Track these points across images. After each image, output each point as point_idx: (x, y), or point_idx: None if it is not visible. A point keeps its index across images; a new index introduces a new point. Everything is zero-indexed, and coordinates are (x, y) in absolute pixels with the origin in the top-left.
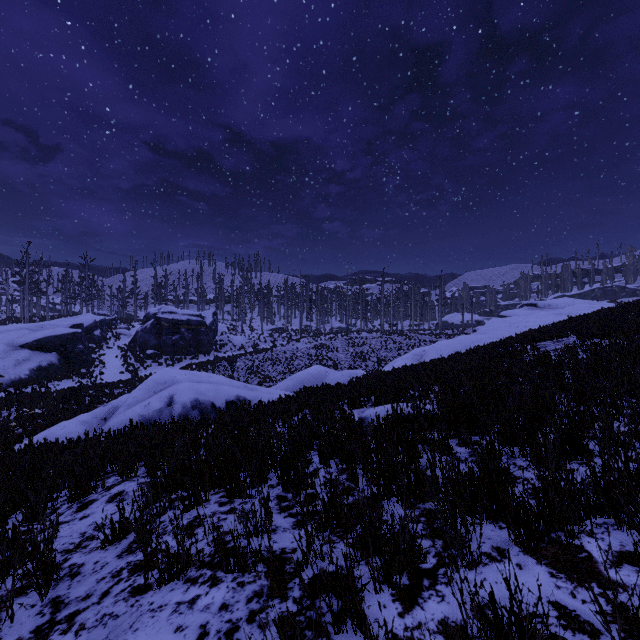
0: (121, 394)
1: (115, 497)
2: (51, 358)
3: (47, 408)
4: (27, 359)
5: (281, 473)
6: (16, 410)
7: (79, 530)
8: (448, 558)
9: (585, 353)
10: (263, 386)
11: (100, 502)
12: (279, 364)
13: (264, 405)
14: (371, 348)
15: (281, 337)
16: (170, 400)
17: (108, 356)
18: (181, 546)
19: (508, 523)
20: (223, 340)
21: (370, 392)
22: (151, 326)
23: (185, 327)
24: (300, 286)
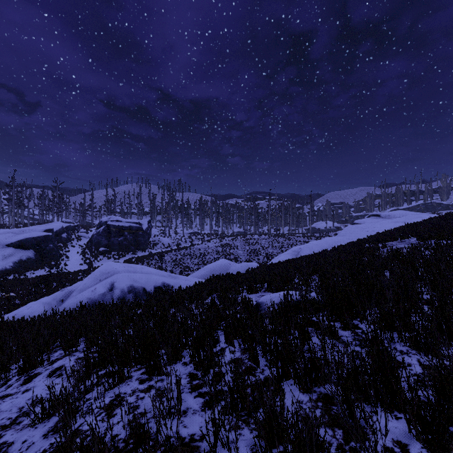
0: (79, 280)
1: (55, 372)
2: (29, 254)
3: (23, 291)
4: (11, 254)
5: (193, 354)
6: (0, 292)
7: (18, 404)
8: (351, 452)
9: (429, 251)
10: (184, 274)
11: (42, 376)
12: (195, 258)
13: (183, 290)
14: (261, 246)
15: (197, 238)
16: (111, 286)
17: (71, 252)
18: (96, 435)
19: (409, 418)
20: (155, 241)
21: (263, 280)
22: (103, 230)
23: (127, 231)
24: (210, 202)
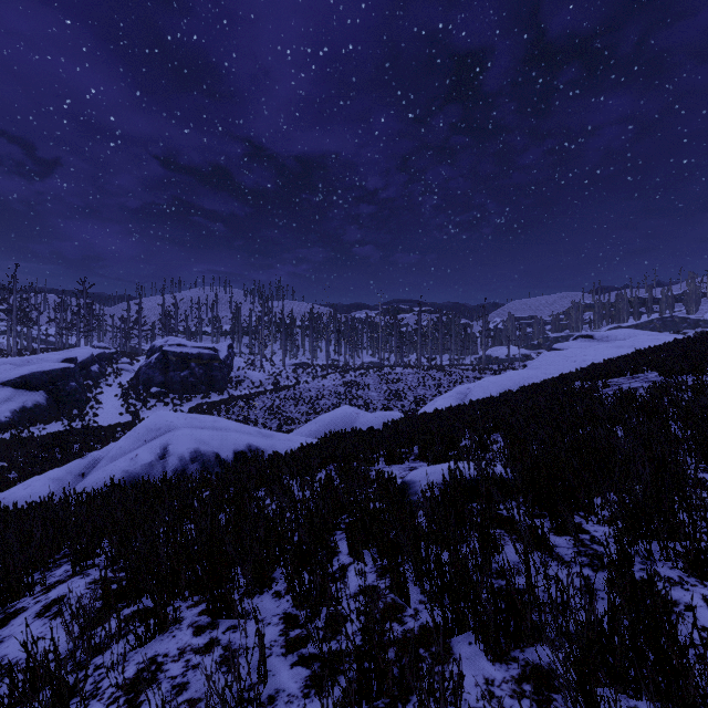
0: (117, 440)
1: (50, 607)
2: (37, 397)
3: (25, 457)
4: (8, 399)
5: (290, 579)
6: None
7: None
8: None
9: (687, 393)
10: (284, 429)
11: (27, 615)
12: (303, 404)
13: (280, 457)
14: (407, 385)
15: (305, 373)
16: (163, 451)
17: (106, 395)
18: None
19: None
20: (239, 376)
21: (411, 441)
22: (156, 360)
23: (195, 362)
24: (327, 315)
